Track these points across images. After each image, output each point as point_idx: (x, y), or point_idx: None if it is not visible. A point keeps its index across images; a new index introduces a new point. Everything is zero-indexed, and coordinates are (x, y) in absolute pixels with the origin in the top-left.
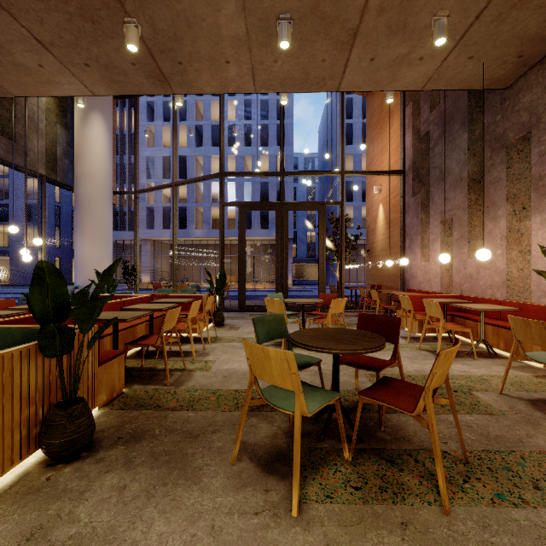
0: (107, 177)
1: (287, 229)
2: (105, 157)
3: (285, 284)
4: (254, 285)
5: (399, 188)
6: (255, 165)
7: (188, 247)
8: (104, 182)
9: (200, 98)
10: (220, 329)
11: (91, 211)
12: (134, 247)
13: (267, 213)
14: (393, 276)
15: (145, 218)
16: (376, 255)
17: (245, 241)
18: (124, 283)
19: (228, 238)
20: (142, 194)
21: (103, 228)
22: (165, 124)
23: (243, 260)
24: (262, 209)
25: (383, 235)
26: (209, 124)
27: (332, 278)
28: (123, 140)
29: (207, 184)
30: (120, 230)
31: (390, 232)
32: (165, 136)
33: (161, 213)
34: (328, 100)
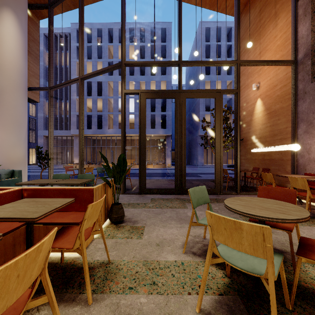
0: (20, 71)
1: (185, 116)
2: (17, 52)
3: (183, 168)
4: (147, 165)
5: (288, 79)
6: (147, 88)
7: (104, 141)
8: (16, 75)
9: (111, 44)
10: (118, 234)
11: (2, 100)
12: (48, 135)
13: (154, 119)
14: (278, 160)
15: (75, 122)
16: (252, 142)
17: (145, 127)
18: (62, 164)
19: (129, 135)
20: (73, 106)
21: (15, 116)
22: (89, 60)
23: (143, 145)
24: (161, 96)
25: (262, 125)
26: (117, 60)
27: (196, 161)
28: (61, 71)
29: (116, 100)
30: (59, 130)
31: (273, 121)
32: (88, 69)
33: (86, 118)
34: (193, 47)
